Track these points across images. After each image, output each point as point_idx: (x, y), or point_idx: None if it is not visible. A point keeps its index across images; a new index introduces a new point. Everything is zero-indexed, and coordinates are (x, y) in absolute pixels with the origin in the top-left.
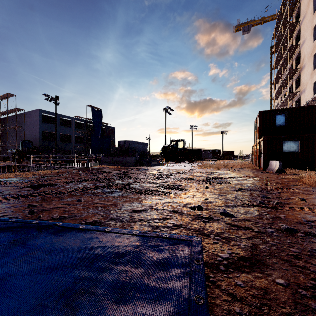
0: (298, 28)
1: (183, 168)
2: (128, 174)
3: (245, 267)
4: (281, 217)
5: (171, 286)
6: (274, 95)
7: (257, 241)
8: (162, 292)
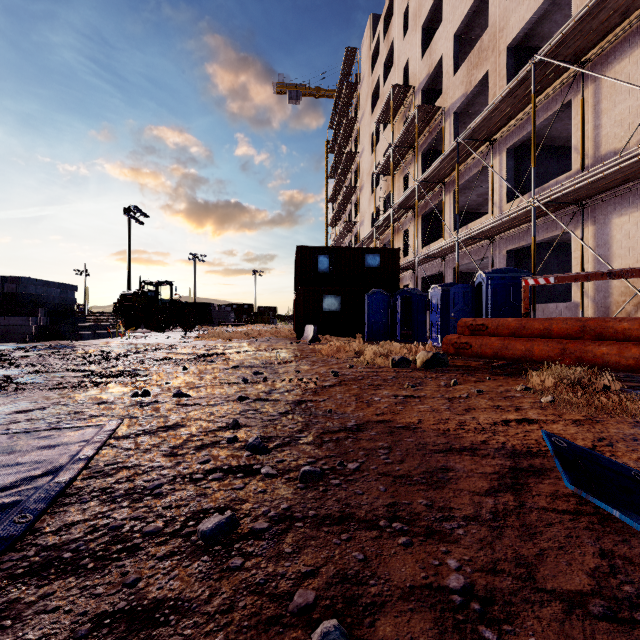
0: (357, 127)
1: (164, 341)
2: (11, 359)
3: (160, 431)
4: (248, 390)
5: (57, 456)
6: (332, 220)
7: (196, 412)
8: (44, 461)
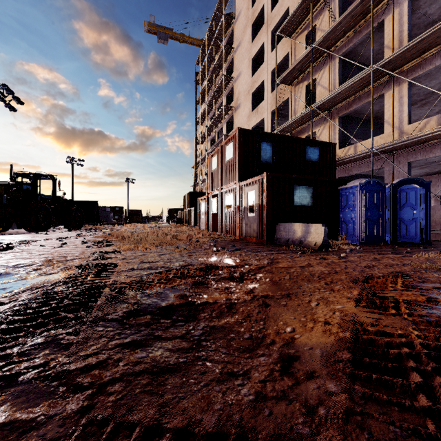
0: (231, 57)
1: (62, 253)
2: None
3: None
4: None
5: None
6: (200, 138)
7: None
8: None
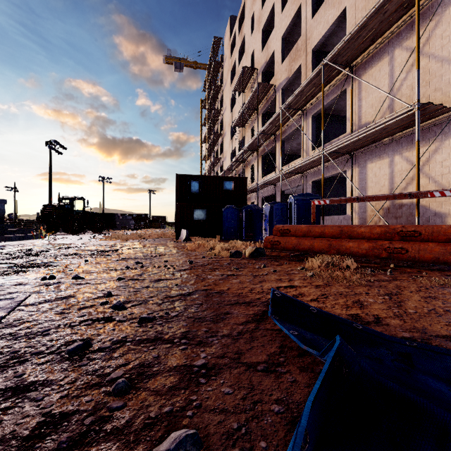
0: (222, 92)
1: (76, 241)
2: None
3: (56, 300)
4: (127, 273)
5: None
6: (205, 156)
7: (85, 288)
8: None
